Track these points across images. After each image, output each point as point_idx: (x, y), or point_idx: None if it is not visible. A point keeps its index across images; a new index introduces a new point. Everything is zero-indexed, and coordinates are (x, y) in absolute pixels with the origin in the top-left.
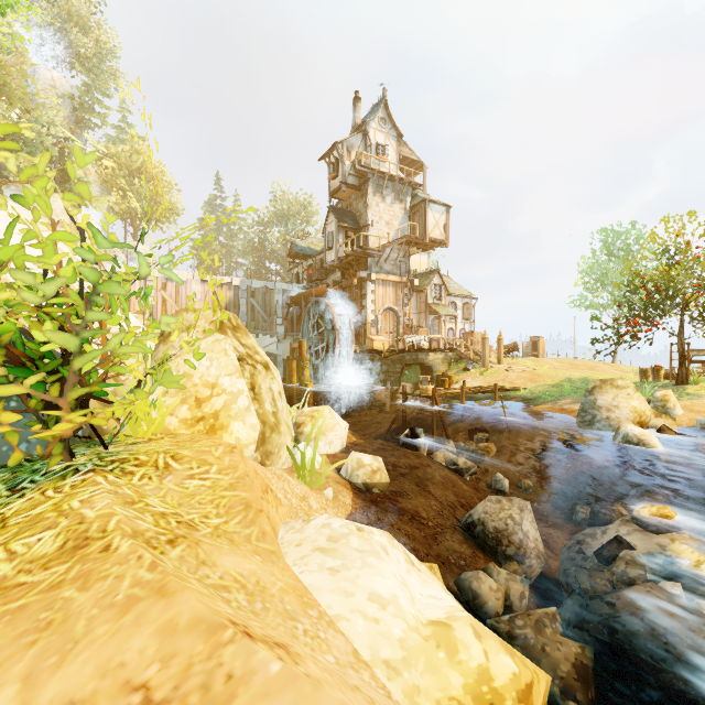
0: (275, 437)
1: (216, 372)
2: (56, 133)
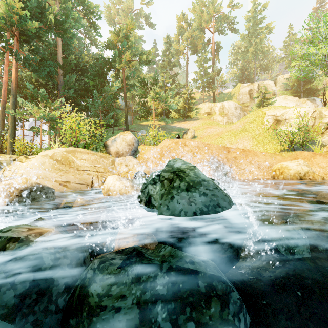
0: None
1: None
2: None
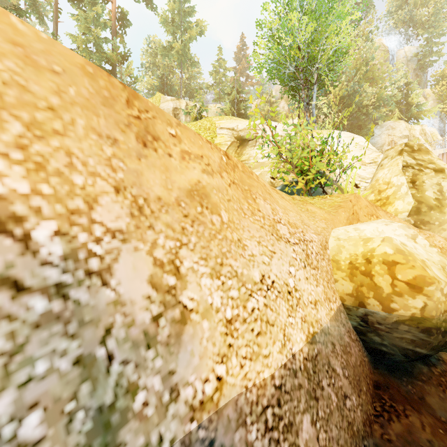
0: (435, 214)
1: (389, 176)
2: (398, 85)
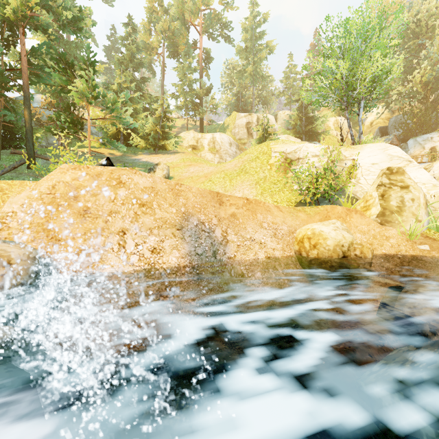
0: (396, 216)
1: (371, 191)
2: None
